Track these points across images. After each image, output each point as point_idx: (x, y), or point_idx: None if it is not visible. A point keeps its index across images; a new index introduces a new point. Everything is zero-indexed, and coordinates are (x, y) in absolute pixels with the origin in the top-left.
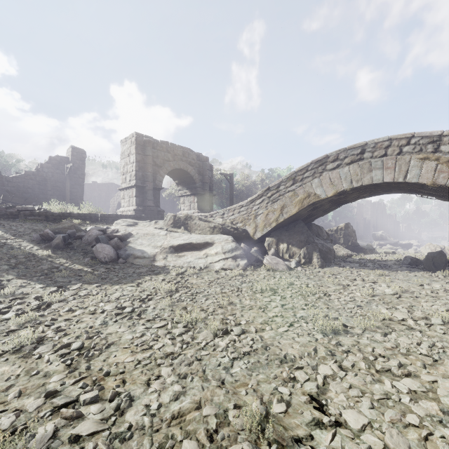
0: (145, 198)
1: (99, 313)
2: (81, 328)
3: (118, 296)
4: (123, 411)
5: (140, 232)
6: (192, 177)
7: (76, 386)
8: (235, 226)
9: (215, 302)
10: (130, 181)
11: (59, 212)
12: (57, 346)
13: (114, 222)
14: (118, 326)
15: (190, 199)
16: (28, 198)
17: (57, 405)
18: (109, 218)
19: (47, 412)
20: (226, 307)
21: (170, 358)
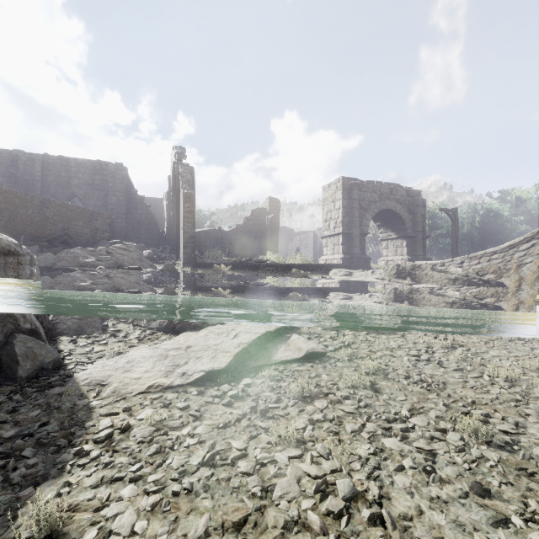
0: (351, 246)
1: (398, 357)
2: (400, 366)
3: (396, 345)
4: (523, 428)
5: (365, 283)
6: (401, 218)
7: (456, 405)
8: (484, 278)
9: (515, 364)
10: (335, 228)
11: (285, 263)
12: (399, 376)
13: (328, 272)
14: (431, 370)
15: (396, 243)
16: (242, 249)
17: (464, 411)
18: (322, 268)
19: (460, 414)
20: (536, 371)
21: (520, 403)
